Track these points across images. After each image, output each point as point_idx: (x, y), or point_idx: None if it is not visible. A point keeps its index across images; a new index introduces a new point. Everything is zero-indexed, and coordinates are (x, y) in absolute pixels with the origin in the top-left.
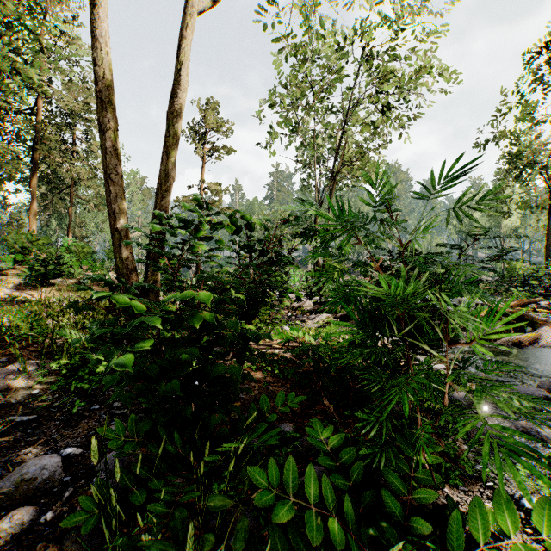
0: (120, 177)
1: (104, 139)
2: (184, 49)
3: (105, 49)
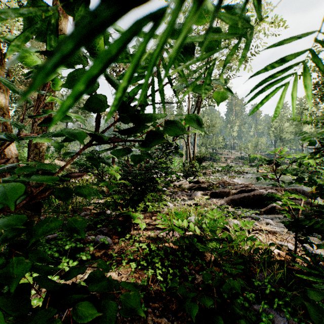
0: None
1: None
2: None
3: None
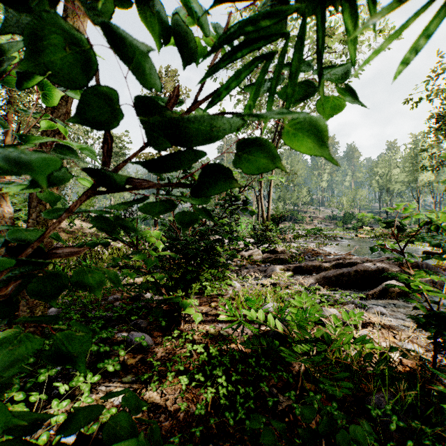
0: None
1: None
2: None
3: None
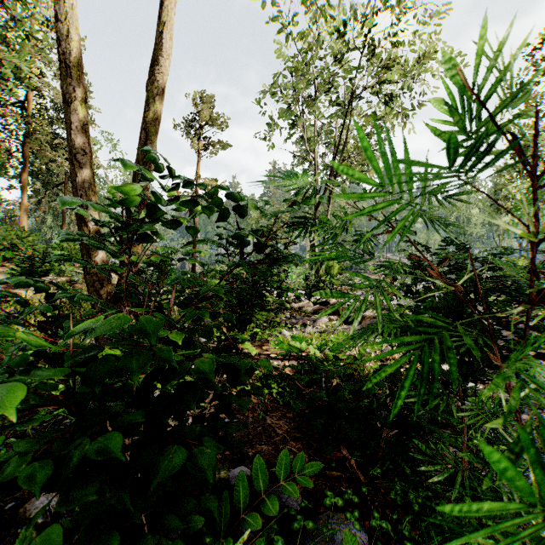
0: (89, 158)
1: (68, 112)
2: (166, 7)
3: (68, 2)
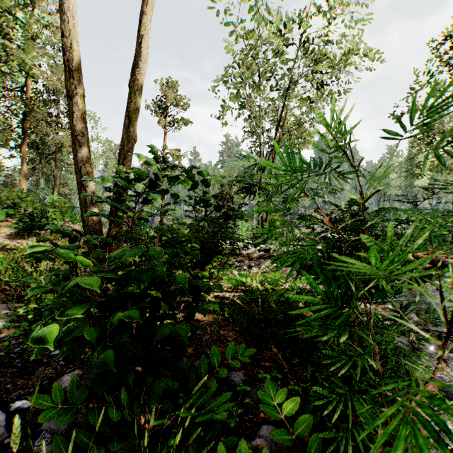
0: (86, 139)
1: (71, 104)
2: (144, 24)
3: (71, 22)
